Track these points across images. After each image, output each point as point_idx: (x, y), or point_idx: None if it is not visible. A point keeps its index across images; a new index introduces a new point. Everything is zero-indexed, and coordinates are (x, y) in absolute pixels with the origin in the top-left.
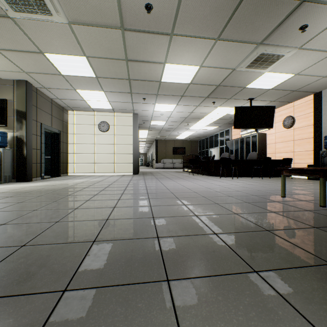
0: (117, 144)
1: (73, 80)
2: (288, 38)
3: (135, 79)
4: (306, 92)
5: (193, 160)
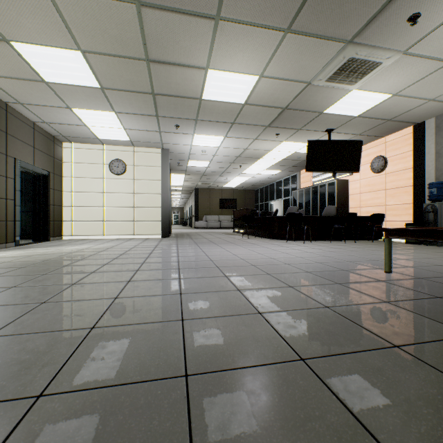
0: (138, 193)
1: (64, 92)
2: (390, 35)
3: (162, 94)
4: (403, 123)
5: (249, 217)
